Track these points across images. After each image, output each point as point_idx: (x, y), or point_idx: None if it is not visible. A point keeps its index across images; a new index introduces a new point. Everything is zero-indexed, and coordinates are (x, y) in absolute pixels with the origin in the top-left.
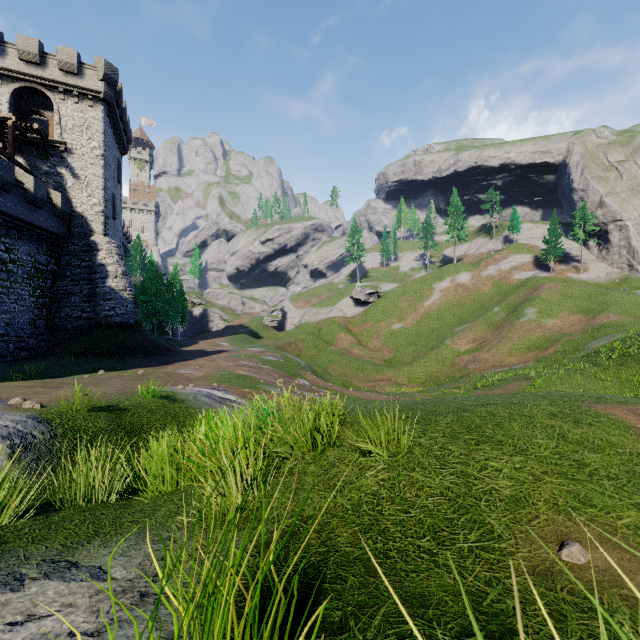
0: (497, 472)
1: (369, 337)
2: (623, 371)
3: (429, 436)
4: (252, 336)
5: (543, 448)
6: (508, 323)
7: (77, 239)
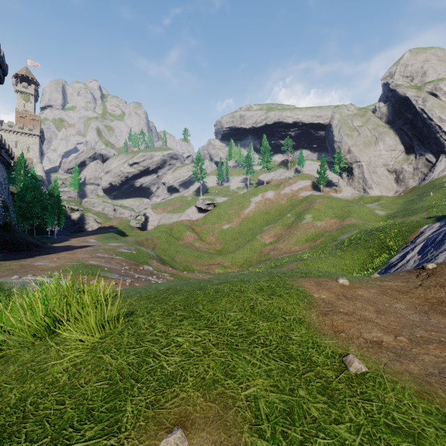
0: (177, 348)
1: (207, 234)
2: (355, 253)
3: (150, 315)
4: (119, 234)
5: (230, 320)
6: (295, 224)
7: None
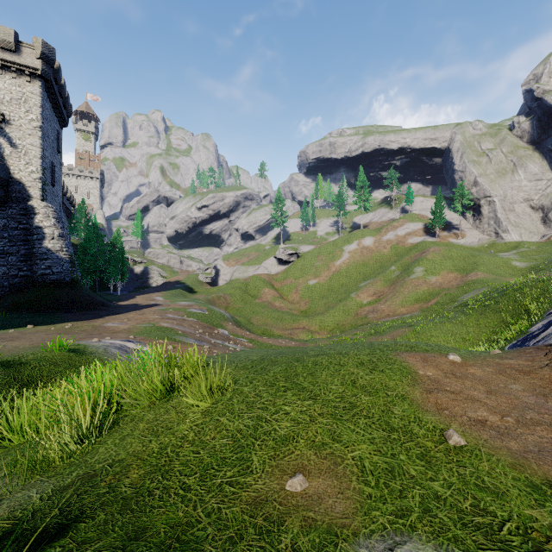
0: (285, 415)
1: (289, 291)
2: (482, 319)
3: (253, 384)
4: (187, 291)
5: (332, 393)
6: (401, 279)
7: (15, 203)
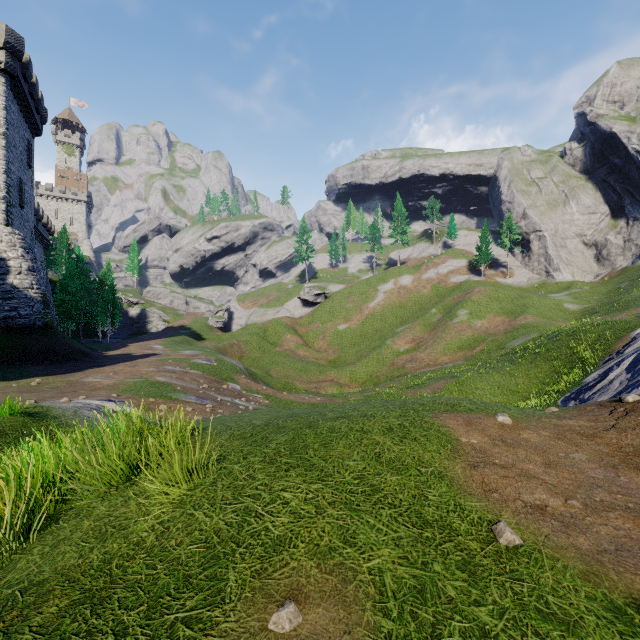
0: (283, 506)
1: (315, 338)
2: (532, 368)
3: (248, 461)
4: (194, 338)
5: (349, 471)
6: (443, 324)
7: None
